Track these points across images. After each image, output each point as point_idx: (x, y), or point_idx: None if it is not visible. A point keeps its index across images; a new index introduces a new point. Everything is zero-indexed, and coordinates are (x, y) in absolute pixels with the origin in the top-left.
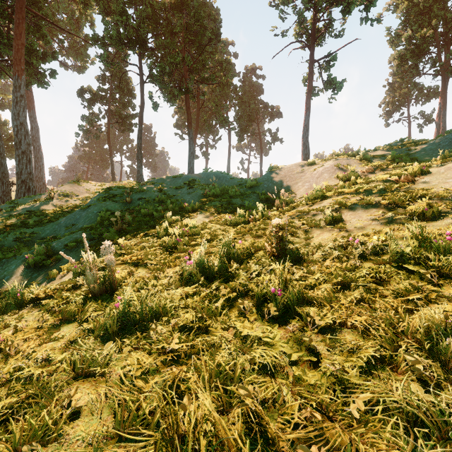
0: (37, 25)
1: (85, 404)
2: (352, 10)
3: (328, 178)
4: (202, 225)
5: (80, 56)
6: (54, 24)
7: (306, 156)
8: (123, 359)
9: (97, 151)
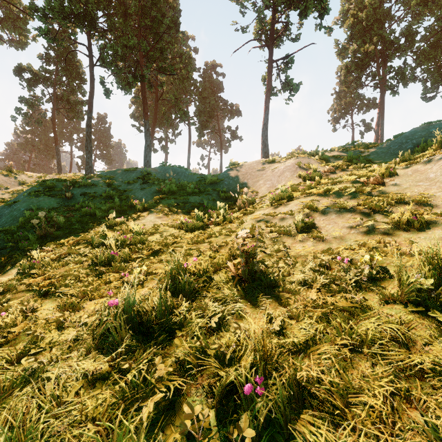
0: None
1: None
2: (308, 14)
3: (289, 177)
4: (152, 228)
5: (18, 29)
6: None
7: (266, 154)
8: None
9: (41, 139)
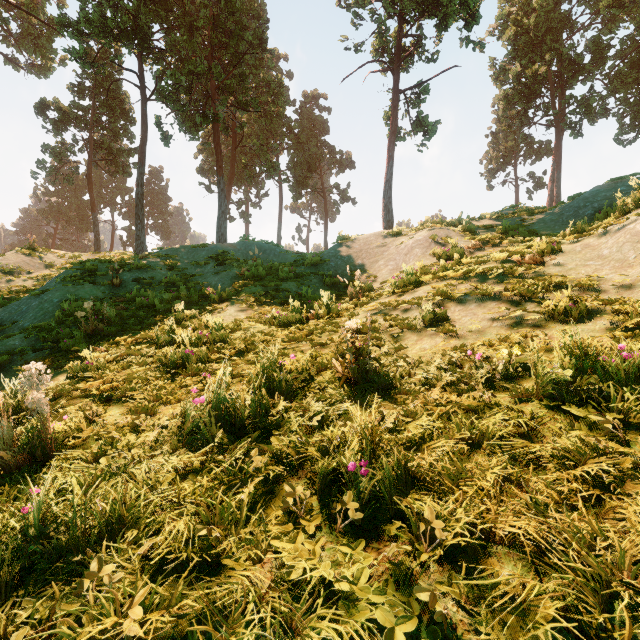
0: None
1: None
2: (449, 25)
3: (420, 255)
4: (234, 324)
5: (41, 49)
6: None
7: (389, 224)
8: None
9: (71, 203)
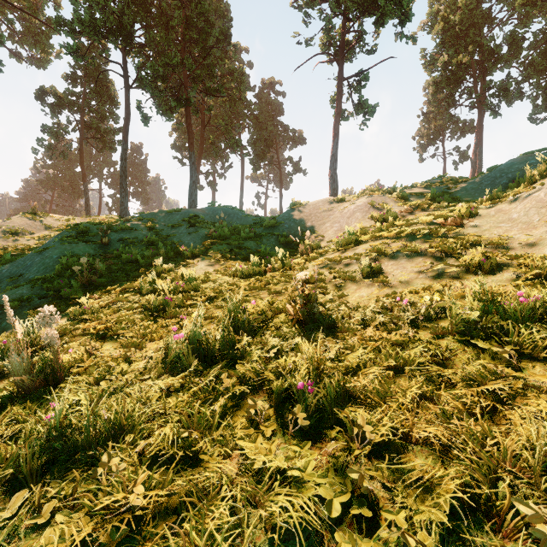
0: None
1: None
2: (386, 22)
3: (361, 218)
4: (204, 276)
5: (40, 45)
6: None
7: (335, 191)
8: (39, 533)
9: (65, 174)
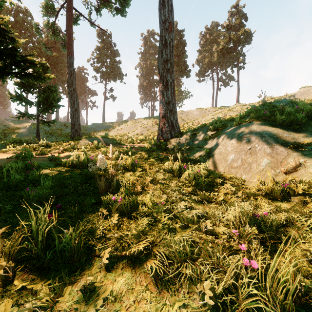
0: None
1: None
2: (116, 80)
3: (104, 128)
4: None
5: None
6: None
7: (104, 119)
8: None
9: None
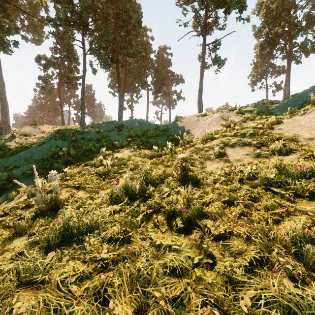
0: (3, 7)
1: (25, 310)
2: (231, 11)
3: (215, 125)
4: (128, 158)
5: (38, 32)
6: (17, 7)
7: (201, 110)
8: (61, 268)
9: (50, 102)
